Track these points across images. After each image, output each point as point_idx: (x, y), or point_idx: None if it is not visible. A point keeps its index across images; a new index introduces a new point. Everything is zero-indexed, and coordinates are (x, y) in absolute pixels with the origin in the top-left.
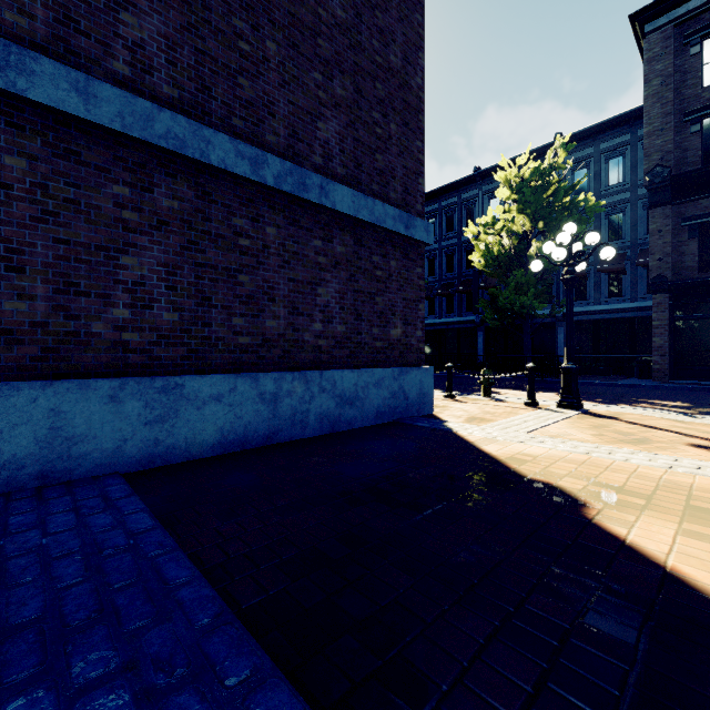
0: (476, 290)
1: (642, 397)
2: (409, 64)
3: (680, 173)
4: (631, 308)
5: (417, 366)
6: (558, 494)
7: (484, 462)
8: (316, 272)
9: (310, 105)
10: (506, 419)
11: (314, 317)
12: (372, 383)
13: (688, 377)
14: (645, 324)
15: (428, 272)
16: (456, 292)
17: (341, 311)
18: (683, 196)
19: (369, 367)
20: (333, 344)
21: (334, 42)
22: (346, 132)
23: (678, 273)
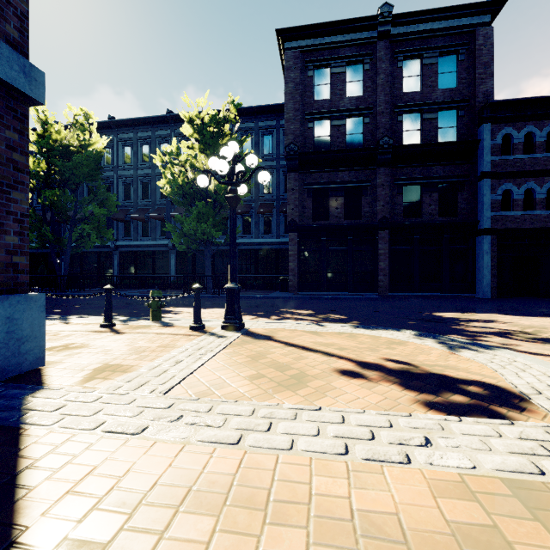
0: (169, 217)
1: (285, 307)
2: None
3: (303, 152)
4: (277, 243)
5: (6, 294)
6: None
7: None
8: None
9: None
10: (153, 363)
11: None
12: None
13: (307, 290)
14: (284, 254)
15: (124, 196)
16: (151, 217)
17: None
18: (305, 169)
19: None
20: None
21: None
22: None
23: (302, 220)
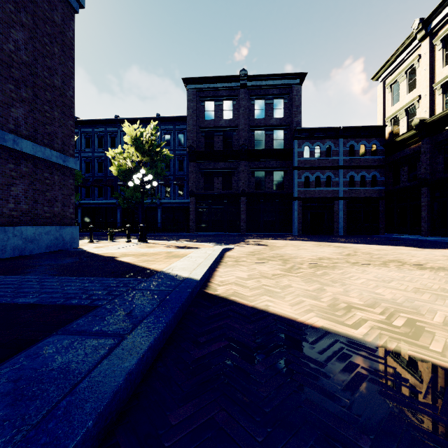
0: (116, 185)
1: (178, 238)
2: (66, 85)
3: (198, 151)
4: (187, 202)
5: (70, 225)
6: (112, 257)
7: (93, 255)
8: (11, 179)
9: (7, 100)
10: (112, 246)
11: (9, 201)
12: (44, 233)
13: (201, 231)
14: None
15: (85, 170)
16: (104, 185)
17: (25, 198)
18: (200, 160)
19: (42, 225)
20: (21, 214)
21: (21, 71)
22: (29, 114)
23: (198, 190)
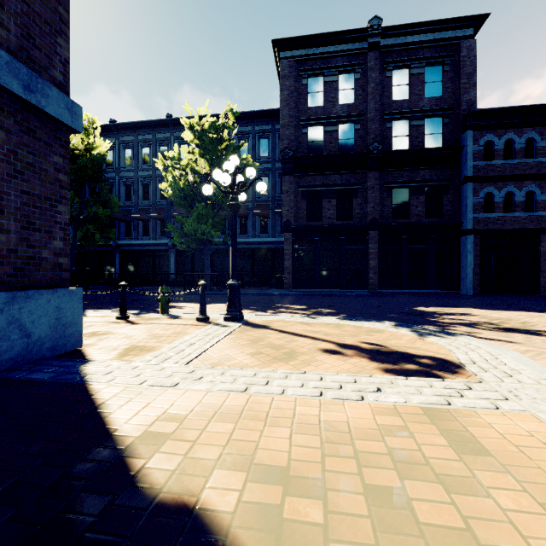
0: (169, 218)
1: (281, 303)
2: None
3: (298, 156)
4: (273, 242)
5: (54, 288)
6: None
7: (90, 462)
8: None
9: None
10: (171, 345)
11: None
12: None
13: (301, 287)
14: (279, 253)
15: (125, 196)
16: (151, 217)
17: None
18: (299, 172)
19: None
20: None
21: None
22: None
23: (297, 220)
